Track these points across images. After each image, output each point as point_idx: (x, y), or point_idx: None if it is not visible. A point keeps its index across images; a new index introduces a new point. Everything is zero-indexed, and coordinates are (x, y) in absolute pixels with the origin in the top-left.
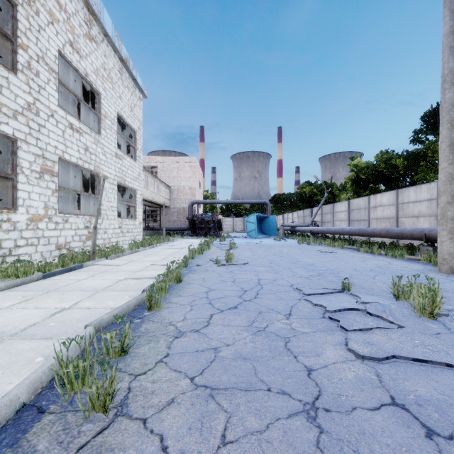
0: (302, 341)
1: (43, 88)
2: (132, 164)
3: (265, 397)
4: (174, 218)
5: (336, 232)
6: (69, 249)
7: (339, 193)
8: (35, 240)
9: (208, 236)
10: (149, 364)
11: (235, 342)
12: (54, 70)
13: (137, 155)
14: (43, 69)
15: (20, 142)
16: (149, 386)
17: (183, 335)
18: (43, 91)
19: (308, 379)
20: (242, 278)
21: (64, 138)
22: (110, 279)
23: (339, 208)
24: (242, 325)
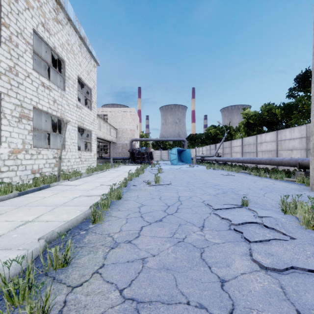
0: (214, 252)
1: (21, 56)
2: (88, 113)
3: (185, 312)
4: (119, 151)
5: (233, 160)
6: (41, 173)
7: (235, 133)
8: (15, 167)
9: (143, 163)
10: (86, 275)
11: (159, 253)
12: (30, 43)
13: (92, 106)
14: (21, 42)
15: (3, 95)
16: (83, 299)
17: (118, 246)
18: (21, 58)
19: (222, 292)
20: (166, 195)
21: (37, 93)
22: (68, 197)
23: (235, 144)
24: (165, 236)
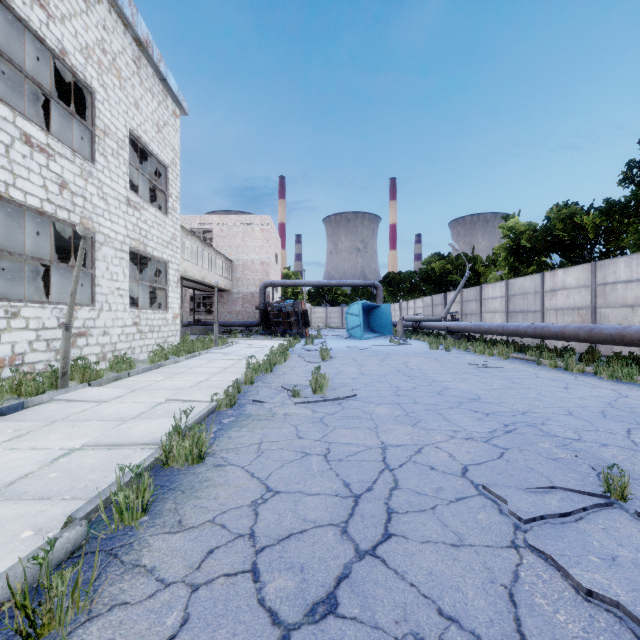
0: None
1: None
2: (160, 220)
3: None
4: (237, 308)
5: (492, 330)
6: (21, 366)
7: (485, 270)
8: None
9: (288, 336)
10: None
11: None
12: None
13: (169, 206)
14: None
15: None
16: None
17: None
18: None
19: None
20: (345, 443)
21: (9, 159)
22: (47, 449)
23: (490, 293)
24: None
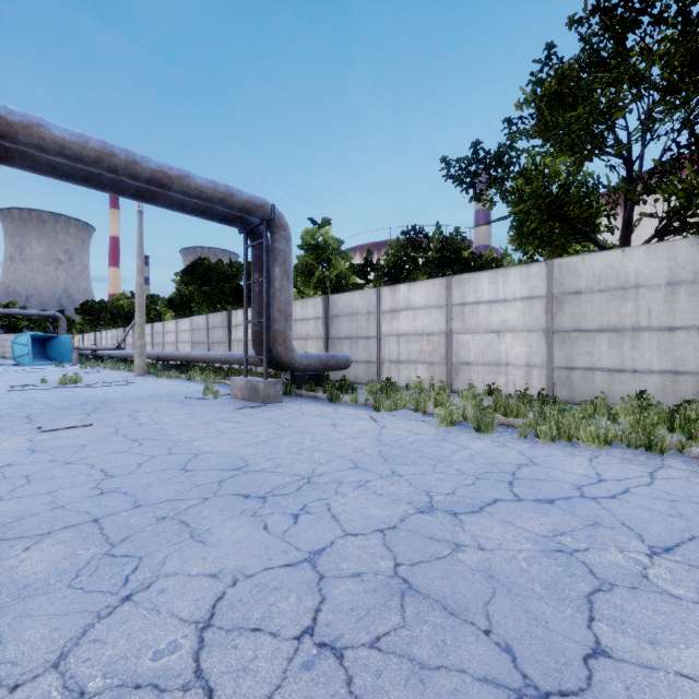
0: None
1: None
2: None
3: None
4: None
5: (125, 355)
6: None
7: (166, 311)
8: None
9: None
10: None
11: None
12: None
13: None
14: None
15: None
16: None
17: None
18: None
19: None
20: None
21: None
22: None
23: (146, 331)
24: None
